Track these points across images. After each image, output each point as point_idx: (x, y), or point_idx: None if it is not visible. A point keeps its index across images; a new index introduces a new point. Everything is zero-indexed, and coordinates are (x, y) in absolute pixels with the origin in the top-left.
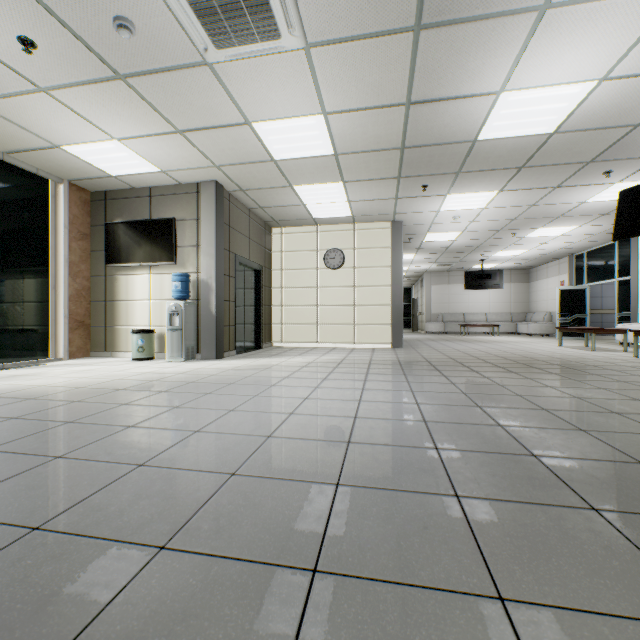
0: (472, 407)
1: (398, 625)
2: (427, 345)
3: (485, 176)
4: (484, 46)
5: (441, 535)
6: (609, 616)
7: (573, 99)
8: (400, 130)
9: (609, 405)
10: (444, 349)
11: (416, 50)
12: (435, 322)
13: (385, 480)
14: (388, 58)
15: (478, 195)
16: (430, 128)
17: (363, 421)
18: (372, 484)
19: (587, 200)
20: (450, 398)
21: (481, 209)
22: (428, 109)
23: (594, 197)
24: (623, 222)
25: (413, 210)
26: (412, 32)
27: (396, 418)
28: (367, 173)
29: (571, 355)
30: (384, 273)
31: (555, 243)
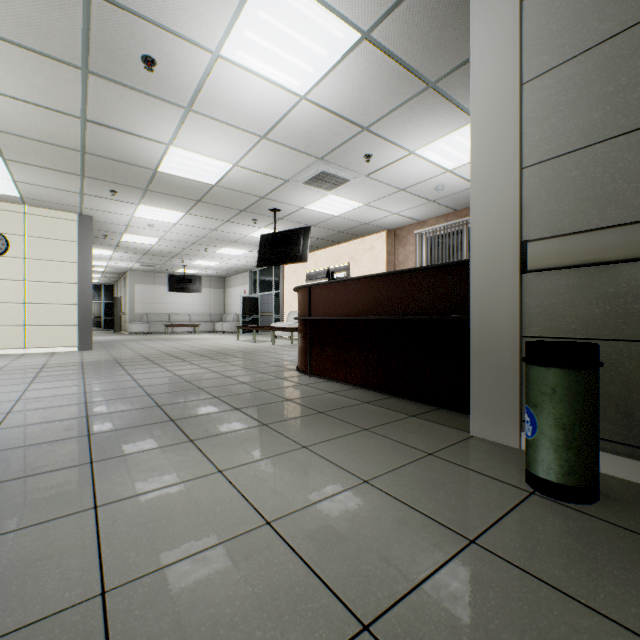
0: (136, 388)
1: (18, 489)
2: (124, 345)
3: (172, 199)
4: (150, 110)
5: (67, 453)
6: (145, 451)
7: (222, 169)
8: (79, 136)
9: (230, 373)
10: (140, 348)
11: (87, 84)
12: (140, 322)
13: (30, 441)
14: (57, 76)
15: (169, 212)
16: (112, 147)
17: (19, 413)
18: (16, 446)
19: (249, 235)
20: (120, 385)
21: (174, 224)
22: (107, 132)
23: (253, 234)
24: (262, 256)
25: (105, 209)
26: (81, 70)
27: (58, 405)
28: (40, 160)
29: (239, 346)
30: (69, 269)
31: (238, 260)
